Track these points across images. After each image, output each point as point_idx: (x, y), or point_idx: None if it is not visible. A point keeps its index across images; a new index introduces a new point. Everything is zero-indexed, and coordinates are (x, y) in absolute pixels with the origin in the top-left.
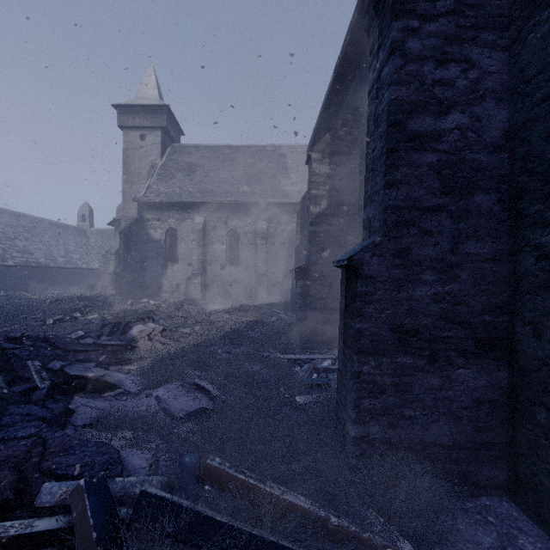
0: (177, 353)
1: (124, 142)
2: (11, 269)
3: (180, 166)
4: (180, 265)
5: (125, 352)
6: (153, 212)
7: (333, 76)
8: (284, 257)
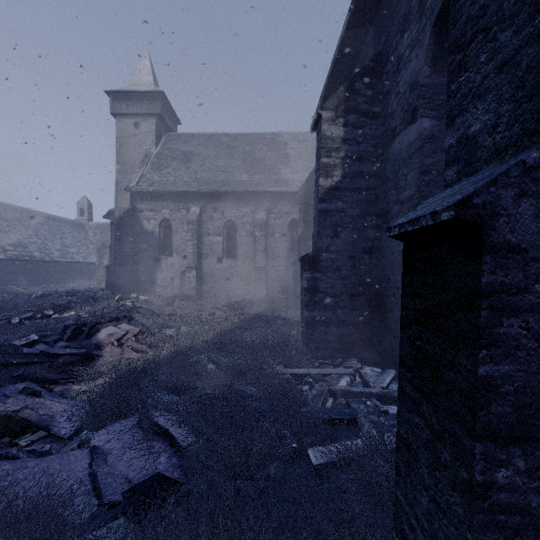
0: (147, 367)
1: (117, 130)
2: (3, 263)
3: (175, 154)
4: (174, 259)
5: (83, 364)
6: (146, 202)
7: (347, 17)
8: (285, 249)
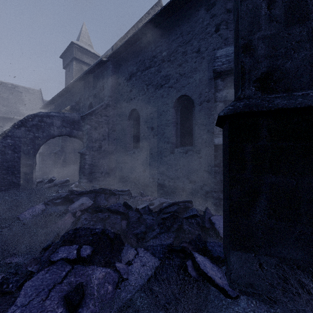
0: None
1: None
2: None
3: None
4: None
5: None
6: None
7: (52, 98)
8: None
